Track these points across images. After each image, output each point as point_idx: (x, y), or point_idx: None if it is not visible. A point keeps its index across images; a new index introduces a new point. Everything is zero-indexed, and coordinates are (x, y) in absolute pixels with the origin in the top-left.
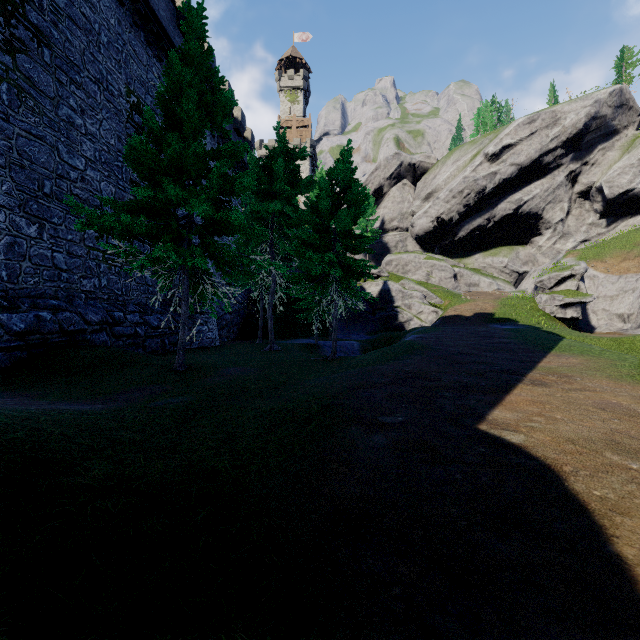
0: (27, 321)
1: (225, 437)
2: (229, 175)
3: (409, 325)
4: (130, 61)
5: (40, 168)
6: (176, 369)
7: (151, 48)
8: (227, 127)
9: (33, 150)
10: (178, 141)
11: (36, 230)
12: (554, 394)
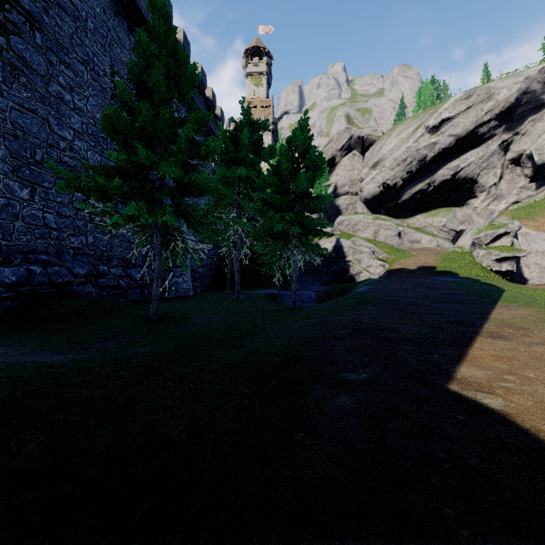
0: (18, 274)
1: (185, 394)
2: (198, 141)
3: (359, 277)
4: (114, 45)
5: (32, 138)
6: (150, 318)
7: (133, 35)
8: (200, 105)
9: (25, 122)
10: (150, 108)
11: (28, 193)
12: (517, 348)
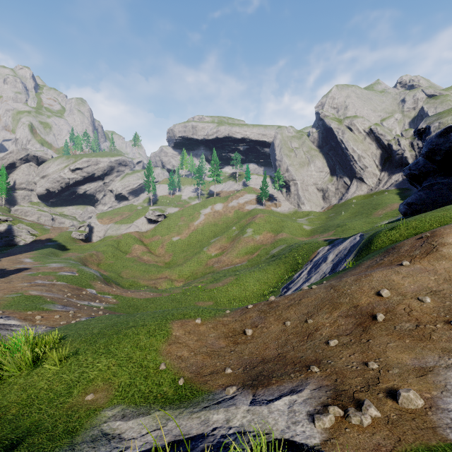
0: None
1: None
2: None
3: (20, 243)
4: None
5: None
6: None
7: None
8: None
9: None
10: None
11: None
12: (14, 256)
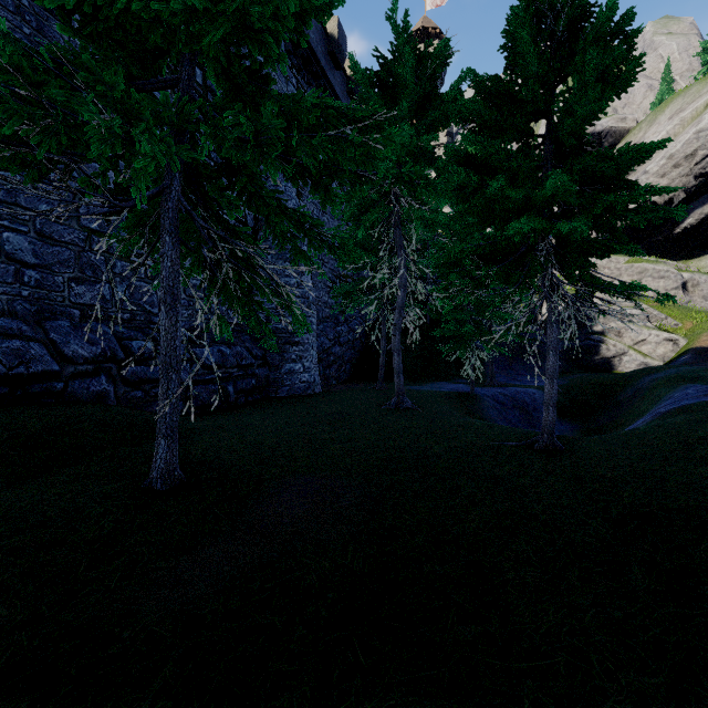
0: None
1: None
2: None
3: (620, 362)
4: None
5: None
6: (150, 484)
7: None
8: (337, 87)
9: None
10: None
11: None
12: None
